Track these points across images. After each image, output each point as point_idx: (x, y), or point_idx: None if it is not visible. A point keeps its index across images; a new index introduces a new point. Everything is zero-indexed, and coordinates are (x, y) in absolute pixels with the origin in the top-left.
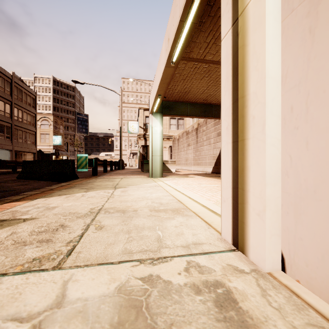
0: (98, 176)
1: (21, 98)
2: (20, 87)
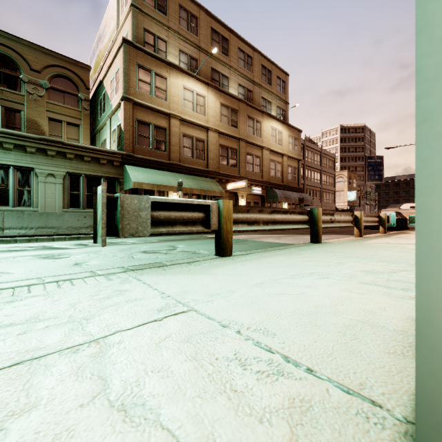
0: None
1: (325, 164)
2: (325, 155)
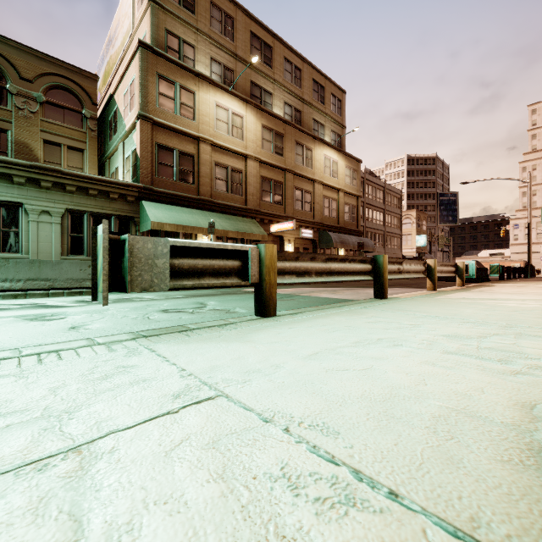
0: (506, 281)
1: (390, 202)
2: (389, 191)
